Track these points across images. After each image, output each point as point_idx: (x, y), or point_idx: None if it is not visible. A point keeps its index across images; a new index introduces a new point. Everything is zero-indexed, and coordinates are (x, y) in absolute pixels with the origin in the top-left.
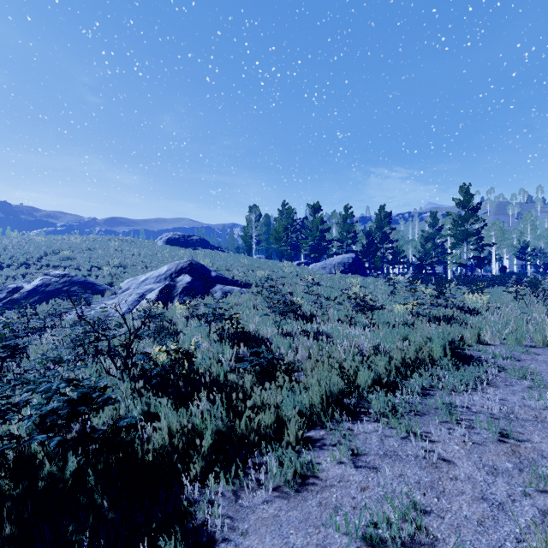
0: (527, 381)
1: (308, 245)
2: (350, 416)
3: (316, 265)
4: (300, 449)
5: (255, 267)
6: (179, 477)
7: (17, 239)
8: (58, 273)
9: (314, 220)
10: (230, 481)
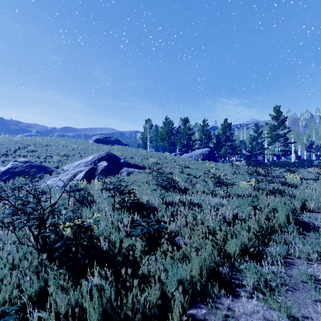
0: None
1: (181, 143)
2: (227, 289)
3: (186, 155)
4: None
5: (148, 156)
6: None
7: (3, 139)
8: (23, 160)
9: (185, 128)
10: None
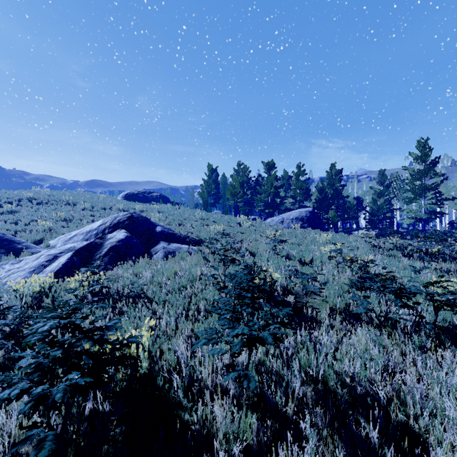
0: None
1: (263, 201)
2: None
3: (273, 220)
4: None
5: (210, 222)
6: None
7: None
8: None
9: (269, 177)
10: None
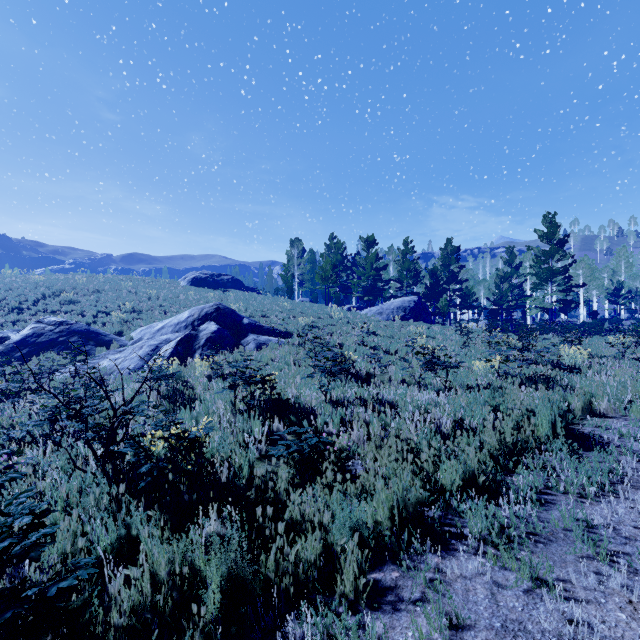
0: None
1: (361, 286)
2: (436, 542)
3: (371, 310)
4: (362, 607)
5: (297, 312)
6: None
7: (11, 278)
8: (54, 320)
9: (368, 256)
10: None
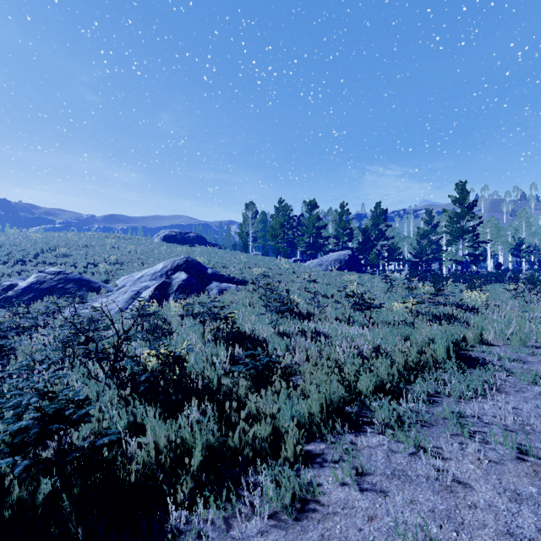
0: (538, 386)
1: (304, 242)
2: (352, 427)
3: (312, 262)
4: (299, 465)
5: (252, 264)
6: (165, 500)
7: (14, 236)
8: (53, 270)
9: (310, 217)
10: (221, 506)
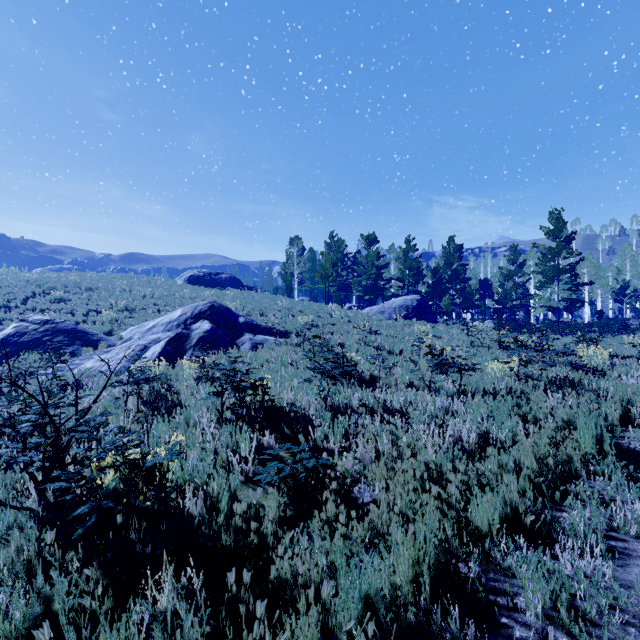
0: None
1: (362, 284)
2: (480, 621)
3: (372, 309)
4: None
5: (296, 311)
6: None
7: (1, 276)
8: (39, 319)
9: (369, 254)
10: None
